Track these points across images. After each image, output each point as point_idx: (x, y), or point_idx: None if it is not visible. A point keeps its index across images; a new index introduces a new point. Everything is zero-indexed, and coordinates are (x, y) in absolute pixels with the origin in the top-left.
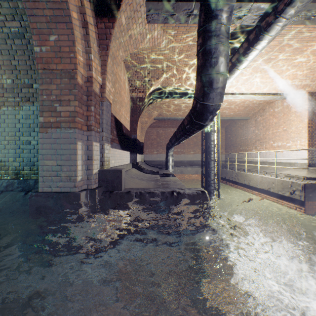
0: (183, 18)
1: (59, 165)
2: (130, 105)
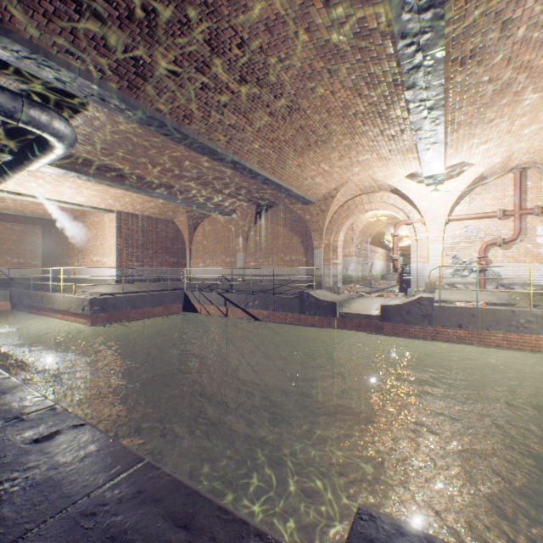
0: None
1: None
2: None
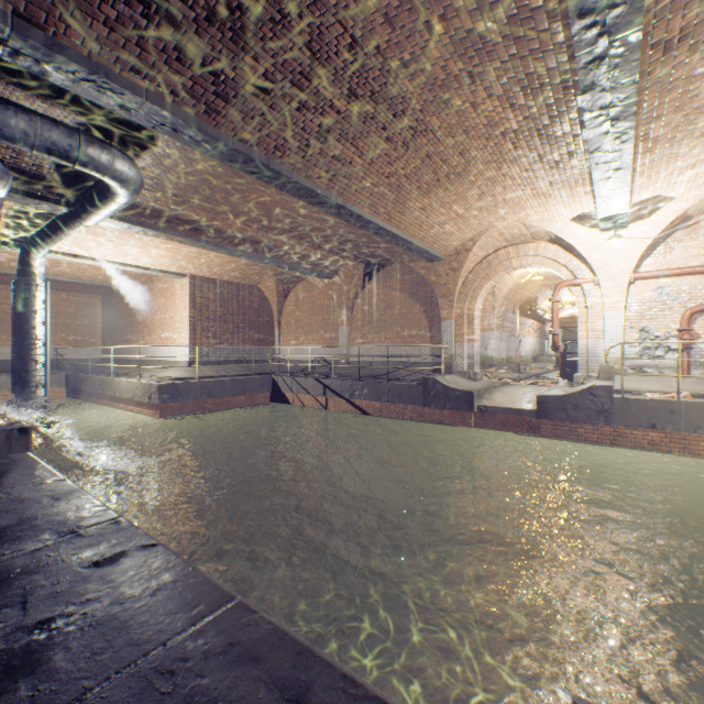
0: None
1: None
2: None
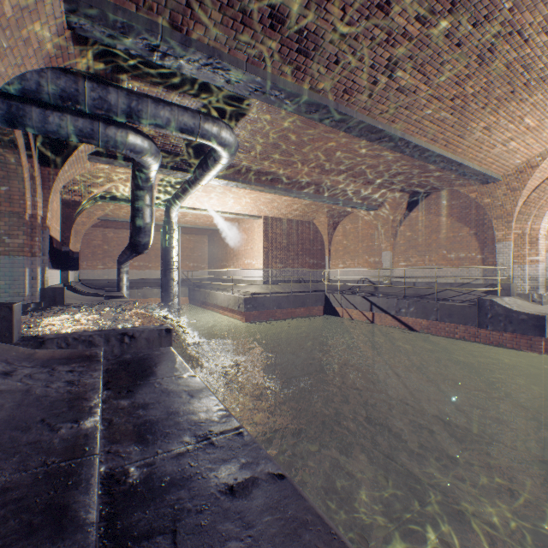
0: (124, 166)
1: (8, 284)
2: (61, 209)
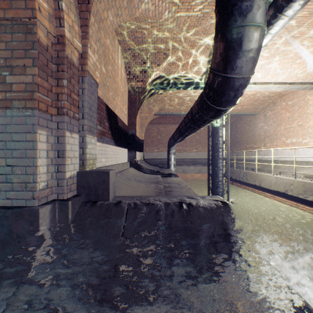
0: None
1: (9, 165)
2: (128, 96)
